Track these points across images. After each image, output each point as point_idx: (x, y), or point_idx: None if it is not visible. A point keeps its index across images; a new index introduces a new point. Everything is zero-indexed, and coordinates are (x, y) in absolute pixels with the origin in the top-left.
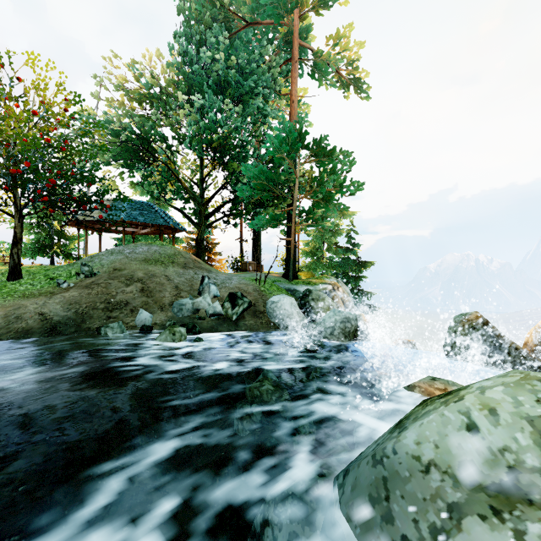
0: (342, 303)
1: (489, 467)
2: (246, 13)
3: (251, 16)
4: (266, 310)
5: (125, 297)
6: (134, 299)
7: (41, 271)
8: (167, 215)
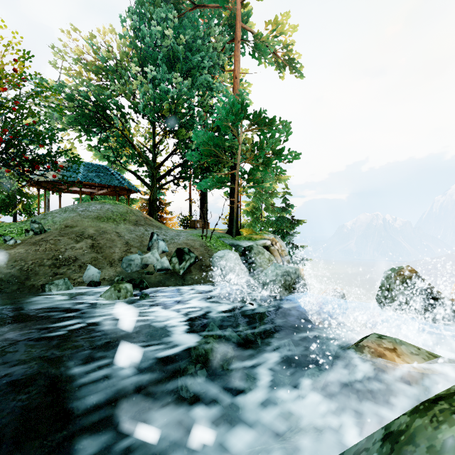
0: (280, 257)
1: None
2: None
3: None
4: (212, 264)
5: (74, 253)
6: (84, 255)
7: None
8: (123, 177)
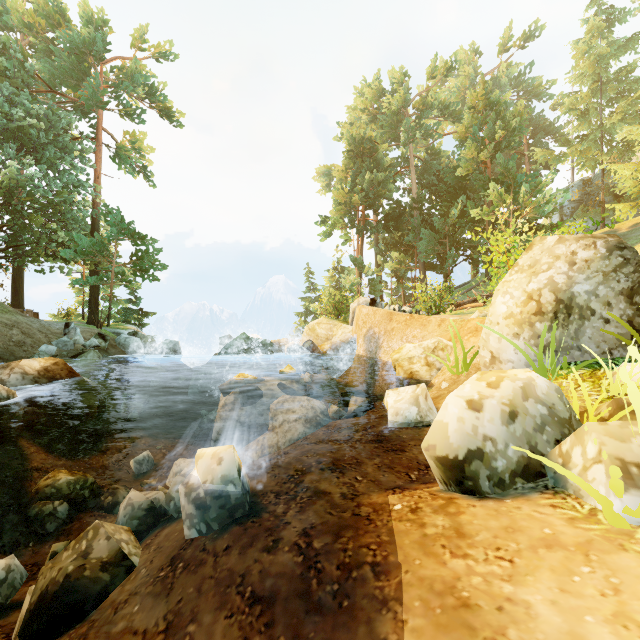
0: None
1: (239, 343)
2: (44, 72)
3: (50, 78)
4: (120, 344)
5: (18, 338)
6: (25, 339)
7: None
8: None
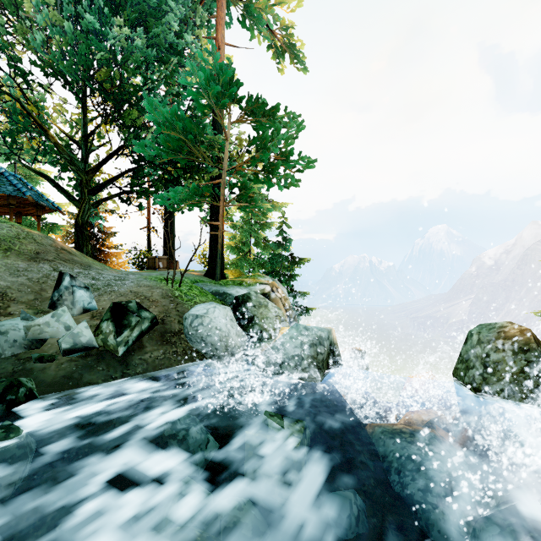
0: (284, 308)
1: None
2: None
3: None
4: (184, 330)
5: None
6: None
7: None
8: (27, 184)
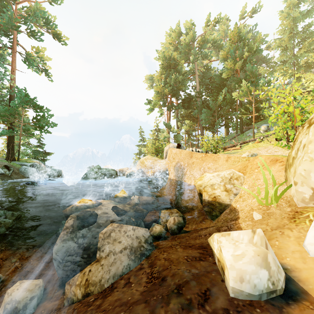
0: None
1: (94, 171)
2: None
3: None
4: (21, 172)
5: None
6: None
7: None
8: None
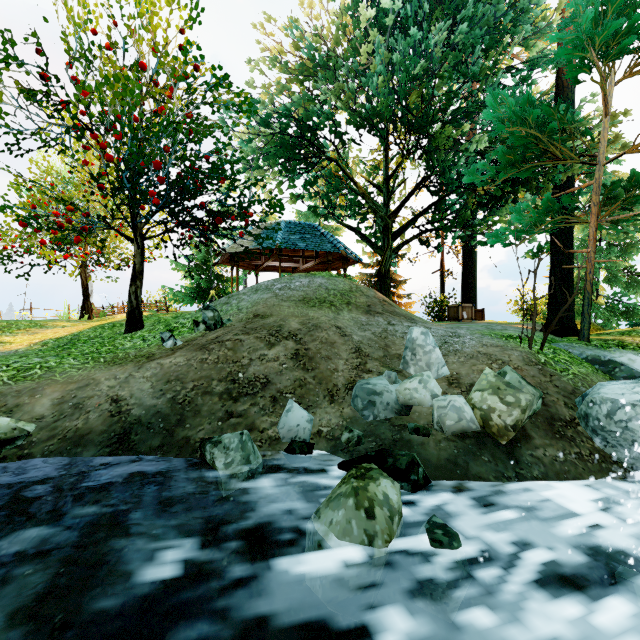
0: None
1: None
2: None
3: None
4: (586, 420)
5: (264, 368)
6: (280, 374)
7: (169, 319)
8: (336, 240)
